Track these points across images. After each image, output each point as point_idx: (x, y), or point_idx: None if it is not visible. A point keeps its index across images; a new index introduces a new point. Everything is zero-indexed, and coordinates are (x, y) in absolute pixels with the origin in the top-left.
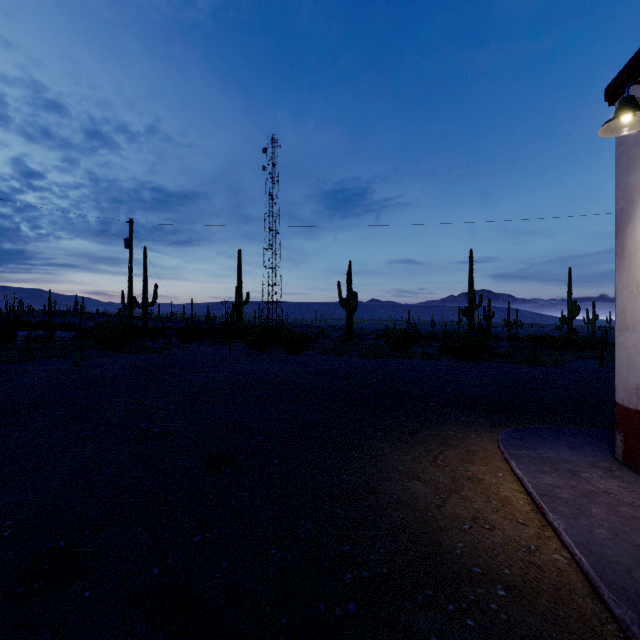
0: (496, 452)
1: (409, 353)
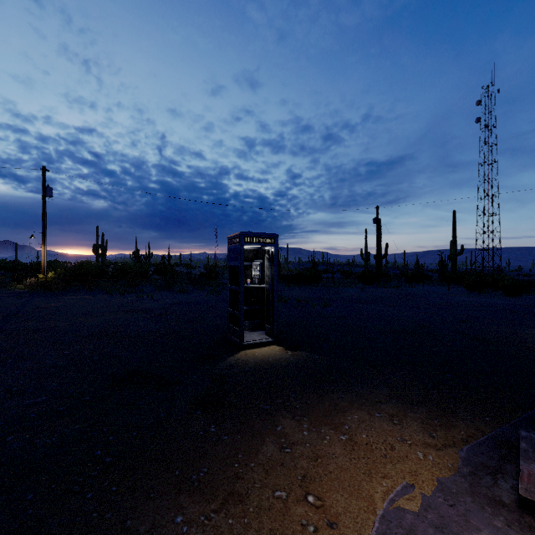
0: None
1: None
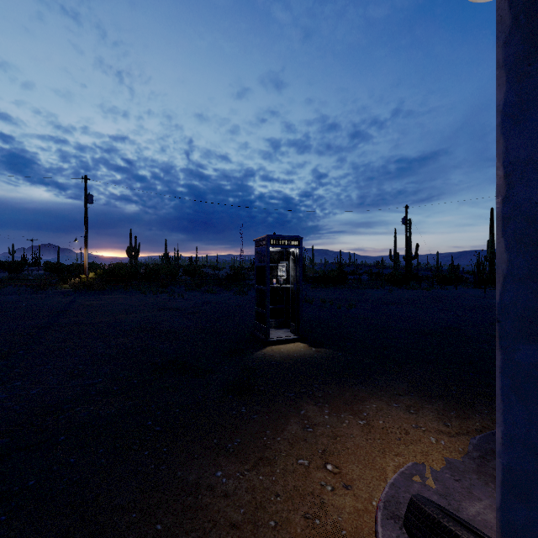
0: None
1: None
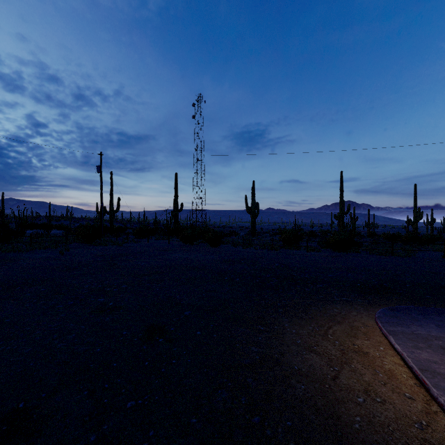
0: (375, 328)
1: (297, 246)
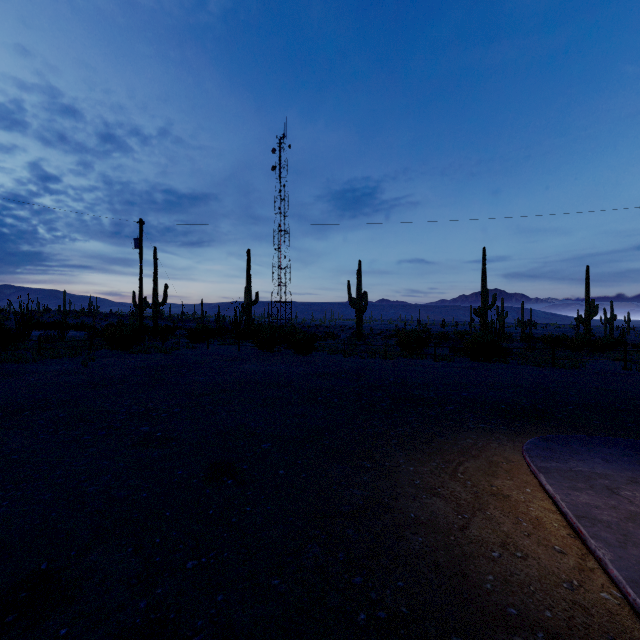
0: (521, 464)
1: (421, 354)
